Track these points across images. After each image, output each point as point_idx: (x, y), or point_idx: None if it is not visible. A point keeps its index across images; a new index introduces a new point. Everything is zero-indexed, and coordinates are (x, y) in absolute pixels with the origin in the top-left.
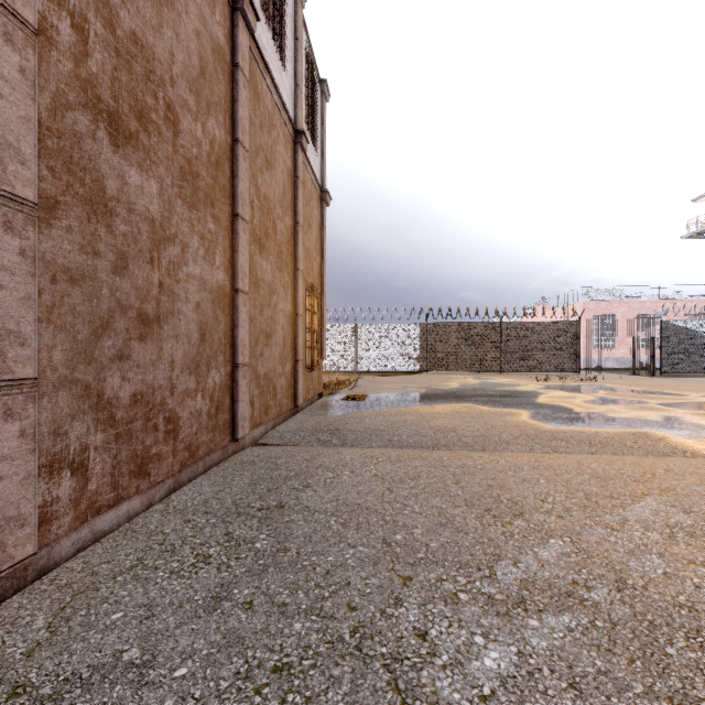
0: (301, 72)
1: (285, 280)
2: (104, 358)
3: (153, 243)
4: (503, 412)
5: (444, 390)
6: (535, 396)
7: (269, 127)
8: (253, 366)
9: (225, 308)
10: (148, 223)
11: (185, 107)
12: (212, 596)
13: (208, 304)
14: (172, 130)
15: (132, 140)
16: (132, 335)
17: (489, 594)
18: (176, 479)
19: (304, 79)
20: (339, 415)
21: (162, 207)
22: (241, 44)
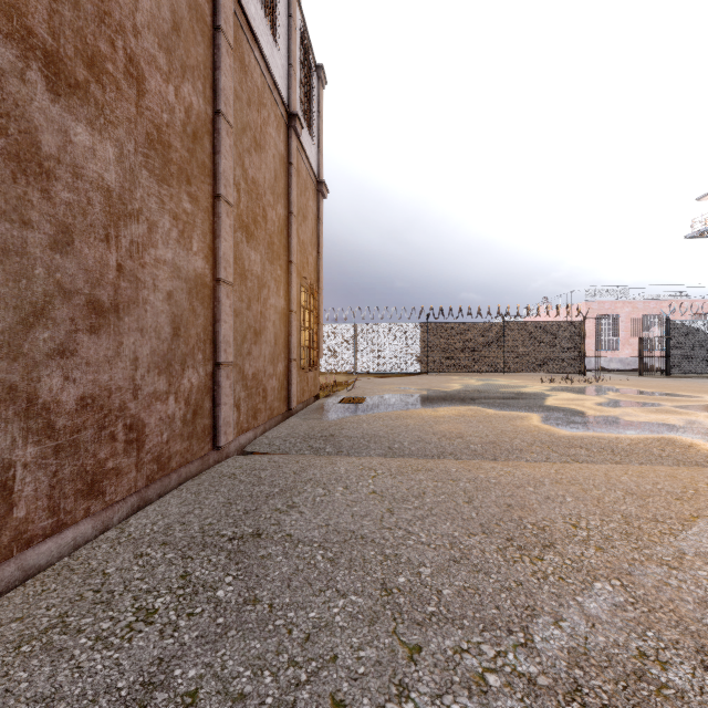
0: (295, 51)
1: (277, 273)
2: (37, 353)
3: (109, 218)
4: (512, 416)
5: (446, 392)
6: (543, 398)
7: (258, 105)
8: (240, 365)
9: (204, 300)
10: (101, 193)
11: (153, 64)
12: (142, 681)
13: (183, 294)
14: (135, 88)
15: (79, 90)
16: (79, 326)
17: (529, 675)
18: (142, 496)
19: (299, 61)
20: (335, 419)
21: (121, 177)
22: (224, 5)
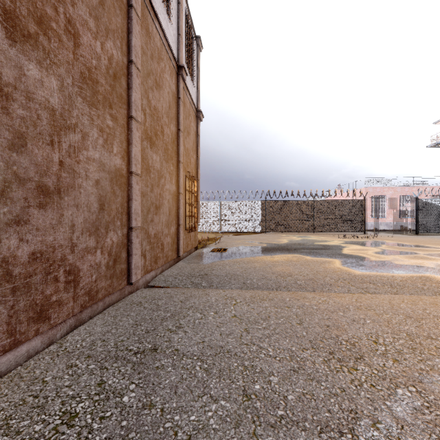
0: (182, 26)
1: (170, 168)
2: None
3: (53, 129)
4: (322, 260)
5: (279, 244)
6: (341, 248)
7: (158, 59)
8: (145, 228)
9: (121, 186)
10: (48, 111)
11: (85, 26)
12: None
13: (107, 182)
14: (72, 41)
15: (31, 39)
16: (31, 203)
17: None
18: (77, 318)
19: (184, 33)
20: (208, 263)
21: (62, 101)
22: None
